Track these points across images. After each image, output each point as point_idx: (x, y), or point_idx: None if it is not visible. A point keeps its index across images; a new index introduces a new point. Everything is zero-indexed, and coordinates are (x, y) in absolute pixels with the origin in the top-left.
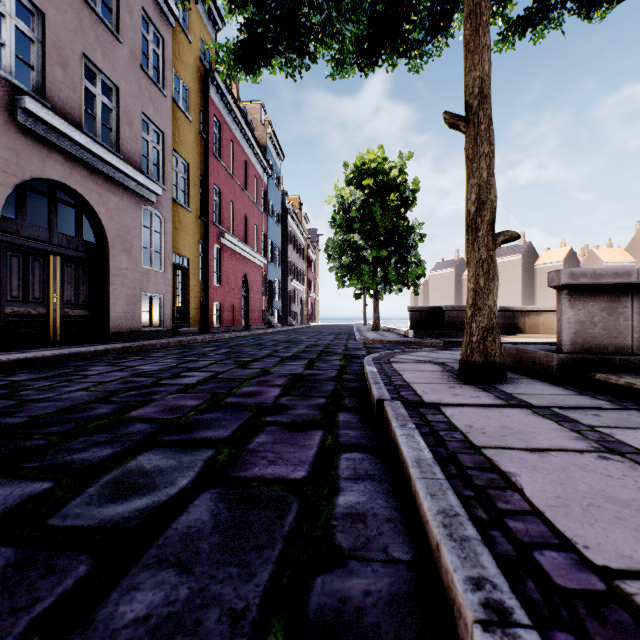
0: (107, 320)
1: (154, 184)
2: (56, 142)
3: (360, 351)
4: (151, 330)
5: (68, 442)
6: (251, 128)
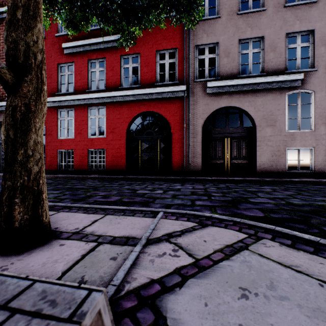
0: (256, 165)
1: (294, 75)
2: (222, 91)
3: None
4: (296, 172)
5: (78, 191)
6: None
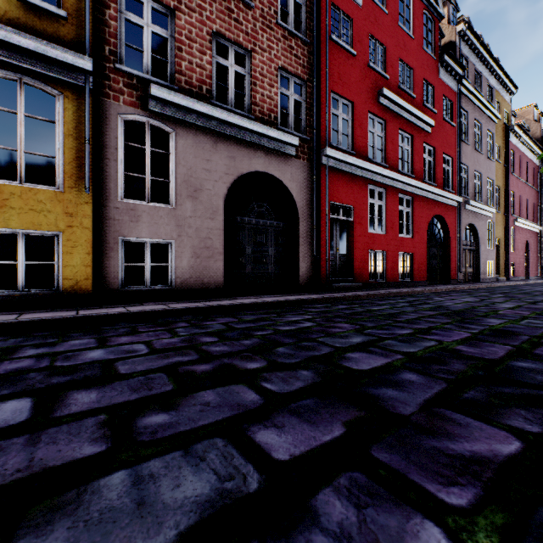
0: (478, 273)
1: (492, 209)
2: (471, 210)
3: None
4: (489, 278)
5: None
6: (533, 139)
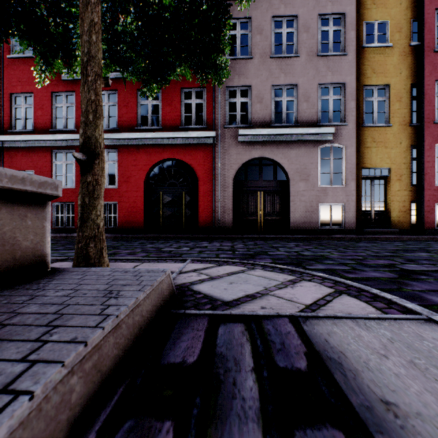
0: (289, 222)
1: (325, 128)
2: (255, 140)
3: (341, 266)
4: (328, 229)
5: None
6: None
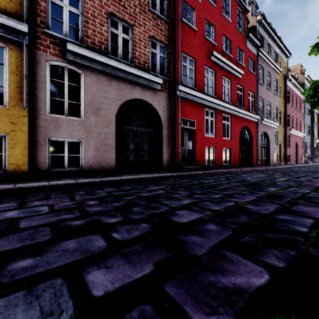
0: (268, 160)
1: (277, 123)
2: (264, 124)
3: None
4: (275, 163)
5: None
6: (299, 84)
